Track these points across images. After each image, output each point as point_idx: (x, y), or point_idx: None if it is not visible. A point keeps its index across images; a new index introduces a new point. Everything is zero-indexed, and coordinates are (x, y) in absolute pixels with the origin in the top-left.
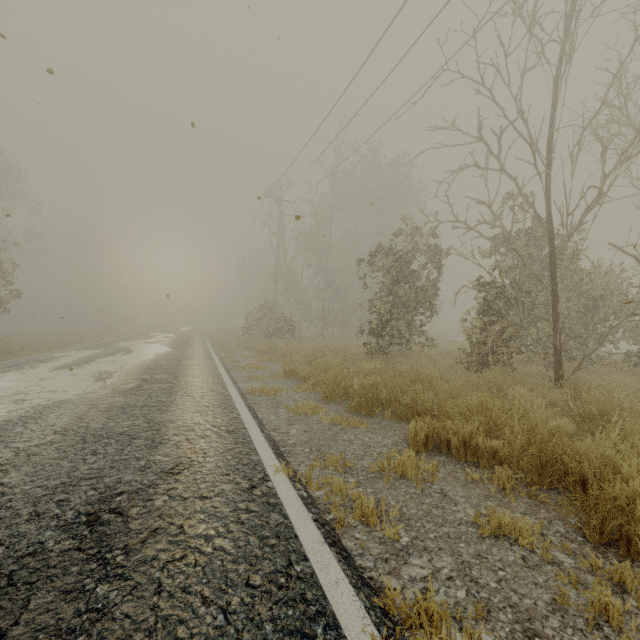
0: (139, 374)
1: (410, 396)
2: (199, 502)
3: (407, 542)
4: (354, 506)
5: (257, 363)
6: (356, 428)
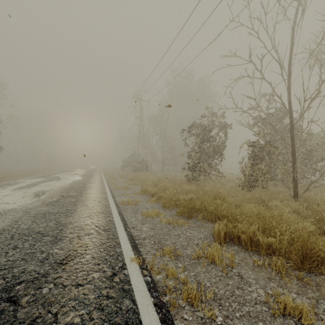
0: (60, 192)
1: (213, 207)
2: (74, 289)
3: (221, 321)
4: (182, 291)
5: (127, 185)
6: (182, 226)
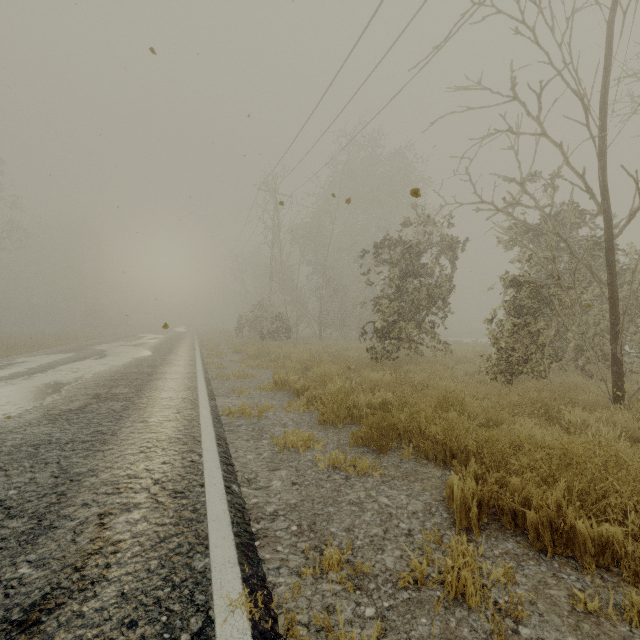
0: (95, 387)
1: (440, 427)
2: None
3: None
4: None
5: (245, 370)
6: (366, 476)
